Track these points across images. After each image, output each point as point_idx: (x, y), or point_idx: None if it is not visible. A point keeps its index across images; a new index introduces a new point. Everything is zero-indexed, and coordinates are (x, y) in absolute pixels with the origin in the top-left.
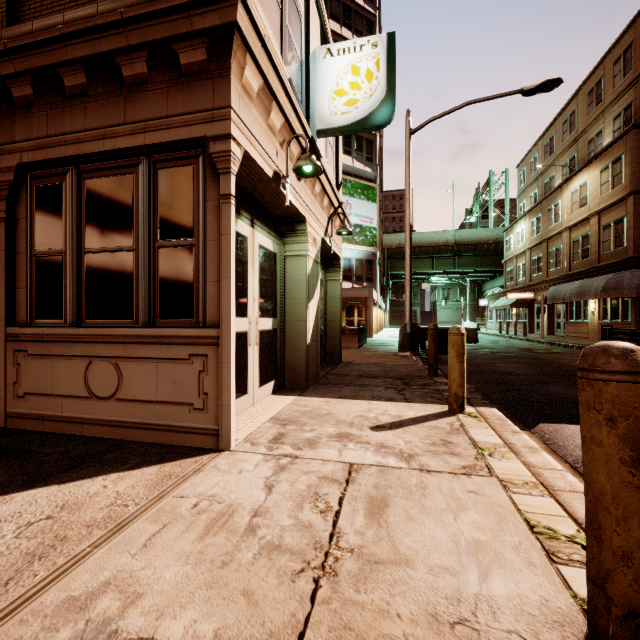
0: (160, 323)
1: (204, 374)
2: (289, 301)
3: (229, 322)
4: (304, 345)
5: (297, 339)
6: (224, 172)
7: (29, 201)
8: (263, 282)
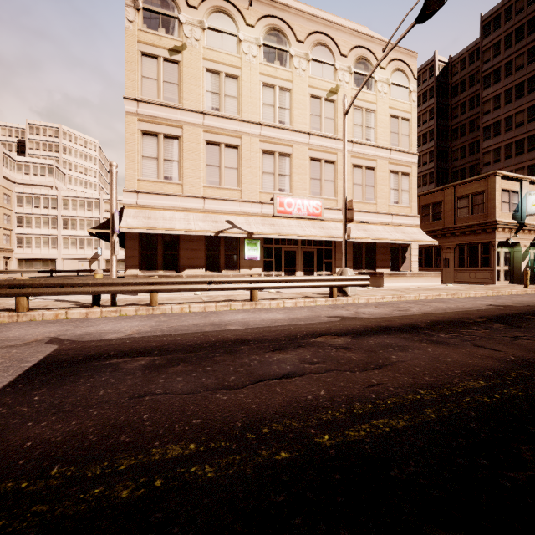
0: (482, 267)
1: (491, 275)
2: (514, 262)
3: (495, 267)
4: (519, 273)
5: (517, 272)
6: (494, 246)
7: (457, 249)
8: (505, 259)
